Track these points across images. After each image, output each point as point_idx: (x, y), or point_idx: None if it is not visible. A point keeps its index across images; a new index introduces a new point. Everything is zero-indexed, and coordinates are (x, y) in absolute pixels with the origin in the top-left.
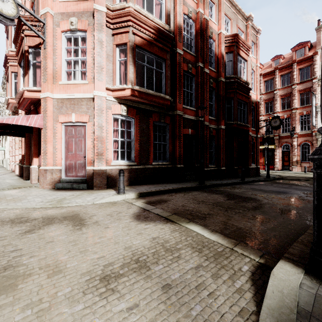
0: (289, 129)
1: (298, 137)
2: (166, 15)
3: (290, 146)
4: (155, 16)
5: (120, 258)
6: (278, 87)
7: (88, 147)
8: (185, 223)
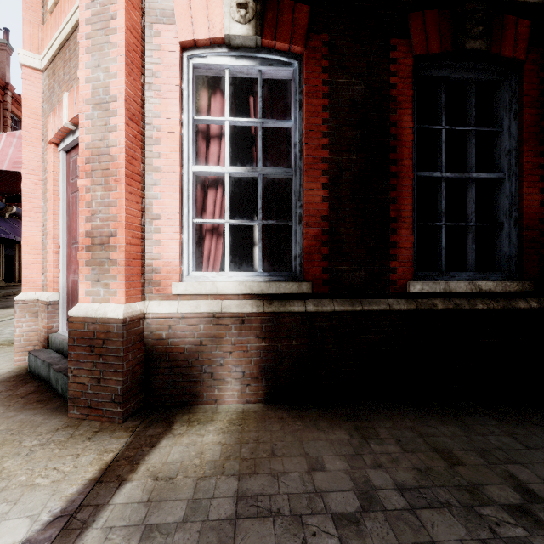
0: None
1: None
2: None
3: None
4: None
5: None
6: None
7: None
8: None
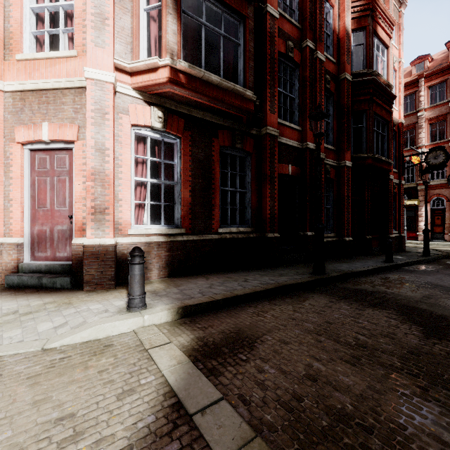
0: (443, 173)
1: None
2: None
3: (445, 201)
4: None
5: None
6: (424, 106)
7: (76, 195)
8: None
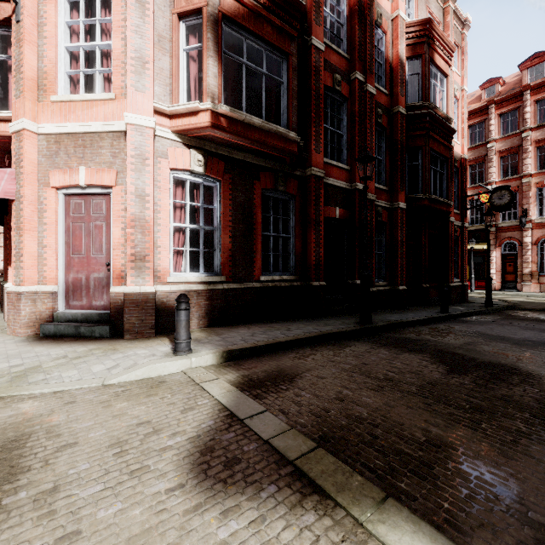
0: (516, 213)
1: (534, 229)
2: None
3: (518, 245)
4: None
5: None
6: (494, 136)
7: (114, 241)
8: (371, 510)
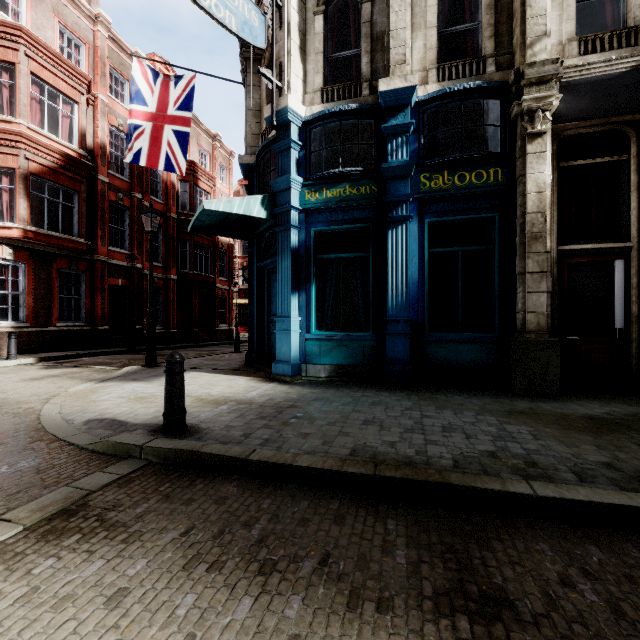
0: None
1: None
2: (80, 135)
3: None
4: (62, 131)
5: (40, 376)
6: None
7: None
8: (91, 366)
